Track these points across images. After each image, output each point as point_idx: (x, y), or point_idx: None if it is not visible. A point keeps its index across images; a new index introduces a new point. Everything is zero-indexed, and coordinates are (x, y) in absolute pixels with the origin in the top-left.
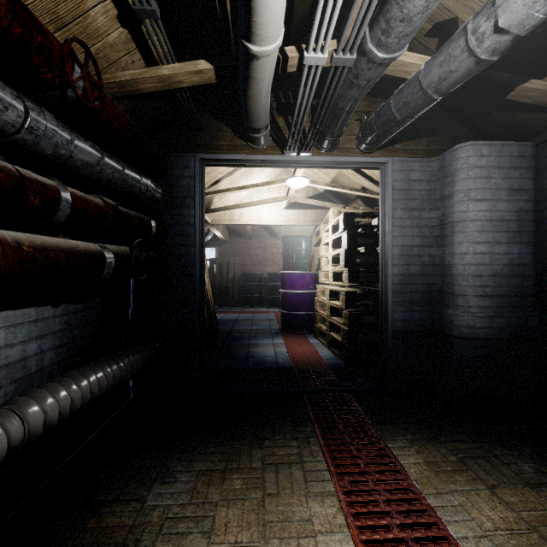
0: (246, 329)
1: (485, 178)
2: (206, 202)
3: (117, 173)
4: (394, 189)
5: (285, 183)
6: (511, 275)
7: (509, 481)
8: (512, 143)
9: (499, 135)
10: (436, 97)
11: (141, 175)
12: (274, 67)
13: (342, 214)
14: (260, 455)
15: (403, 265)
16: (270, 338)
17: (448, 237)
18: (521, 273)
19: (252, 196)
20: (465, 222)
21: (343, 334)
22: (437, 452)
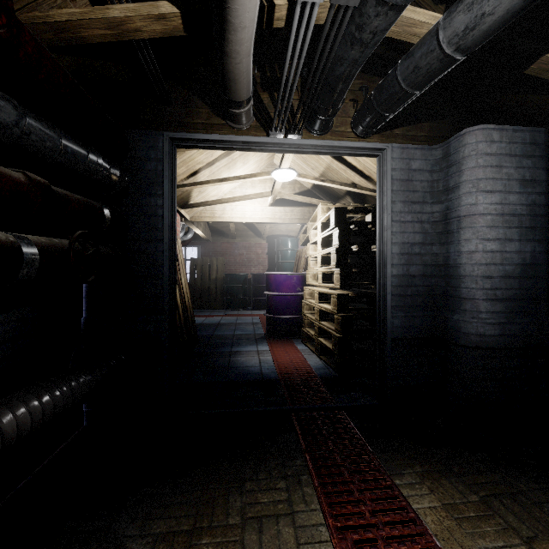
0: (228, 334)
1: (496, 166)
2: (184, 196)
3: (49, 142)
4: (393, 179)
5: (270, 176)
6: (523, 276)
7: (547, 530)
8: (524, 128)
9: (507, 121)
10: (457, 57)
11: (88, 150)
12: (257, 11)
13: (333, 209)
14: (239, 504)
15: (403, 265)
16: (254, 345)
17: (453, 233)
18: (534, 273)
19: (235, 191)
20: (474, 216)
21: (334, 341)
22: (453, 490)
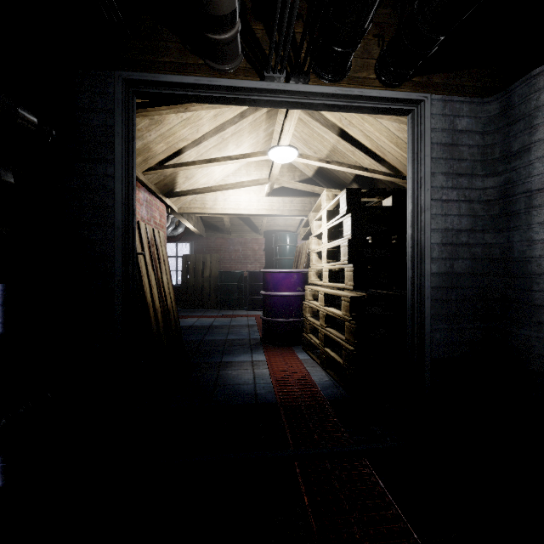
0: (220, 340)
1: None
2: (167, 182)
3: None
4: (432, 143)
5: (266, 156)
6: None
7: None
8: None
9: None
10: None
11: None
12: None
13: (344, 192)
14: None
15: (446, 259)
16: (248, 353)
17: (519, 215)
18: None
19: (228, 179)
20: None
21: (345, 355)
22: None
